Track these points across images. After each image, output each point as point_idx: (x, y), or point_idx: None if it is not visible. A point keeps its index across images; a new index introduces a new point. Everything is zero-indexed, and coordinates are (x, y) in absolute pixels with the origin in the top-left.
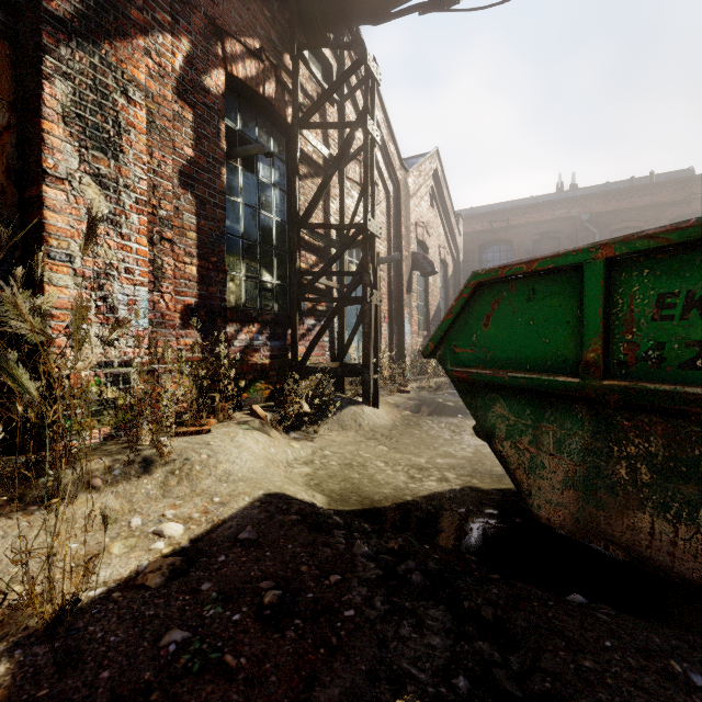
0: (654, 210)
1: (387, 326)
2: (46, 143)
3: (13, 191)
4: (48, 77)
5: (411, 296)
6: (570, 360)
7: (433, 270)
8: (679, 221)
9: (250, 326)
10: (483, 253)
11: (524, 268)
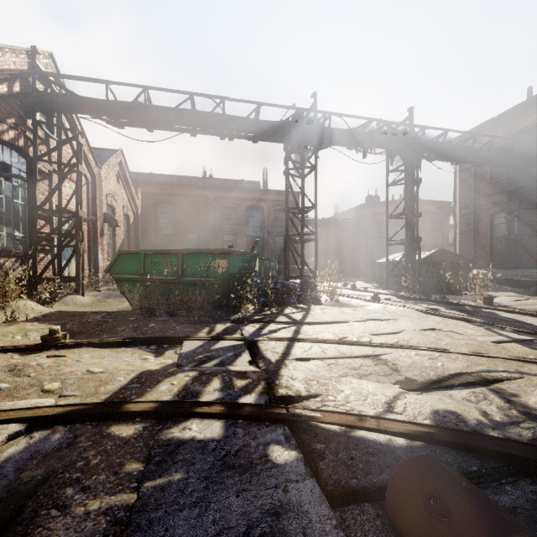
0: (240, 200)
1: (87, 256)
2: None
3: None
4: None
5: (103, 239)
6: (139, 273)
7: (117, 225)
8: (250, 208)
9: (11, 259)
10: (157, 207)
11: (131, 251)
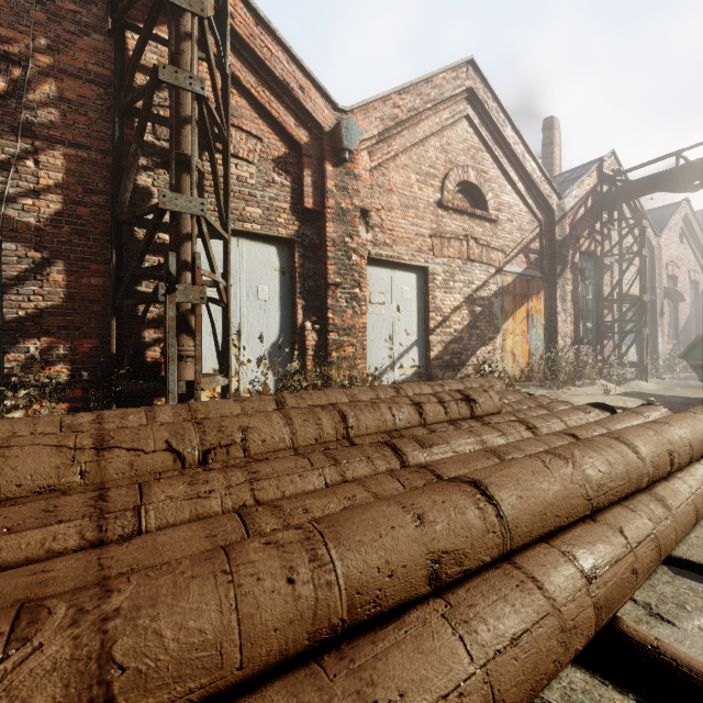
0: None
1: None
2: (557, 306)
3: (548, 318)
4: (557, 289)
5: (663, 318)
6: None
7: (682, 299)
8: None
9: (586, 346)
10: None
11: None
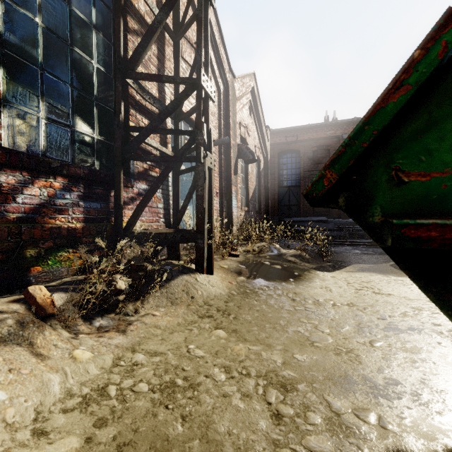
0: None
1: (218, 200)
2: None
3: None
4: None
5: (237, 178)
6: None
7: (254, 158)
8: None
9: (49, 179)
10: (280, 158)
11: None
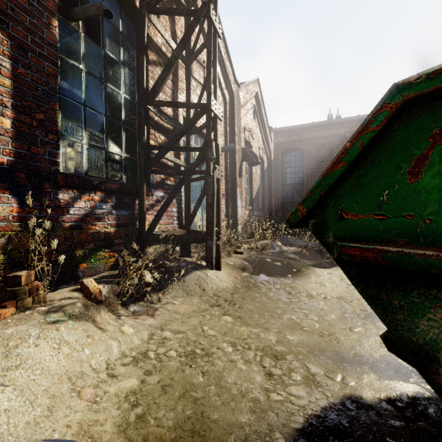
0: None
1: (224, 201)
2: None
3: None
4: None
5: (242, 180)
6: None
7: (257, 161)
8: None
9: (91, 194)
10: (284, 157)
11: None
